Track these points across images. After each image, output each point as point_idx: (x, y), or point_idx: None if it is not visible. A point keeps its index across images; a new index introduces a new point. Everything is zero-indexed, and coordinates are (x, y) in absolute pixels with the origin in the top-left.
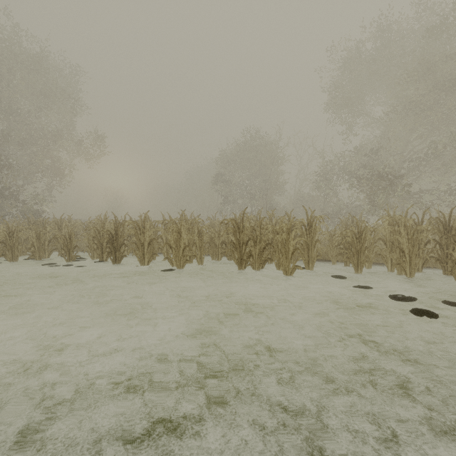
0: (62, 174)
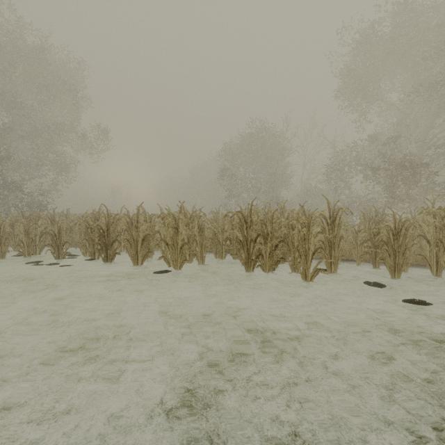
0: (66, 169)
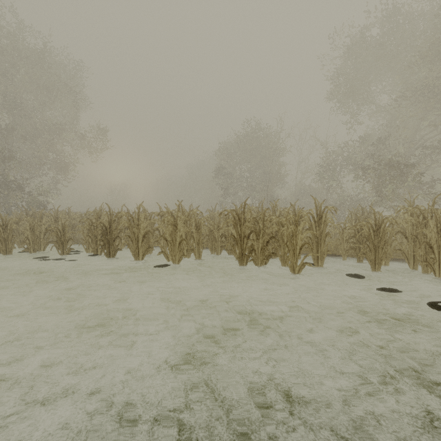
0: (66, 168)
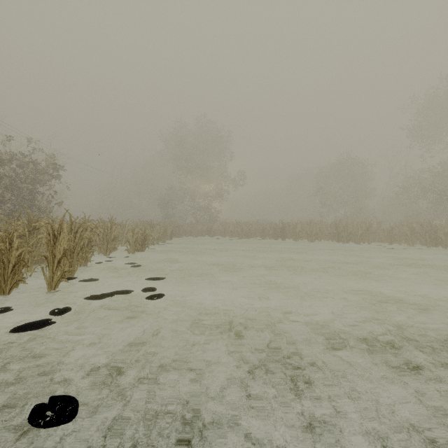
0: (223, 195)
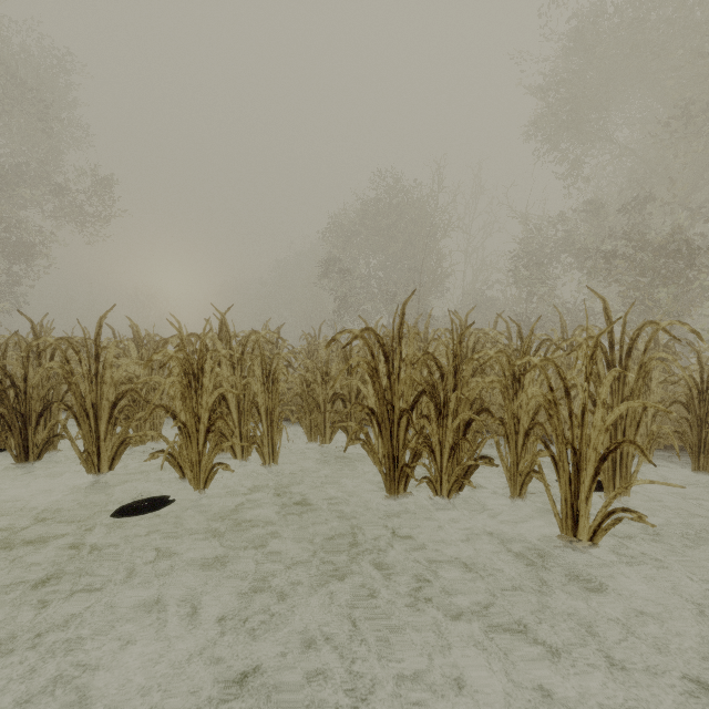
0: (28, 253)
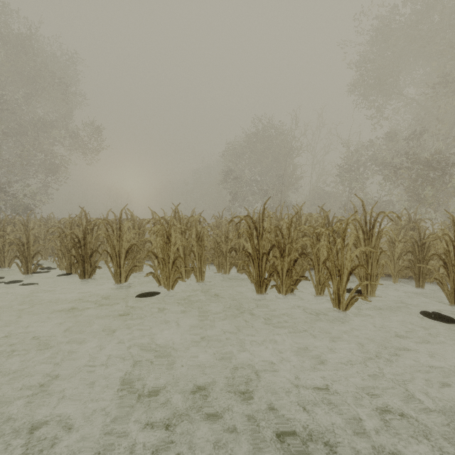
0: (56, 170)
